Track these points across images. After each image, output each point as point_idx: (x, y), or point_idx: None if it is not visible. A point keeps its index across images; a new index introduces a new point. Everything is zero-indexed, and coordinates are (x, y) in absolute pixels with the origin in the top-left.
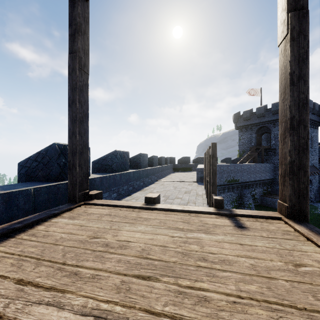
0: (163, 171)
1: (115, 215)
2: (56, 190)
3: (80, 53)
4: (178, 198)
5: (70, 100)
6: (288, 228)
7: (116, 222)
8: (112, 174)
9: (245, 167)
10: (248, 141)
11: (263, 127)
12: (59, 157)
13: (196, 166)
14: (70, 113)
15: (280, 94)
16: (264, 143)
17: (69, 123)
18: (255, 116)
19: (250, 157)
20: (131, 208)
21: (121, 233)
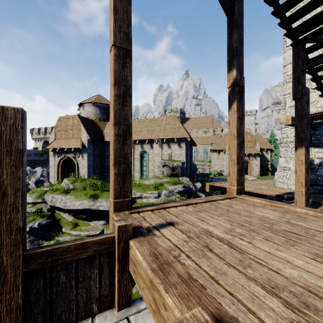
0: None
1: None
2: None
3: None
4: None
5: None
6: (146, 212)
7: None
8: None
9: None
10: None
11: None
12: None
13: None
14: None
15: (117, 95)
16: None
17: None
18: None
19: None
20: None
21: None
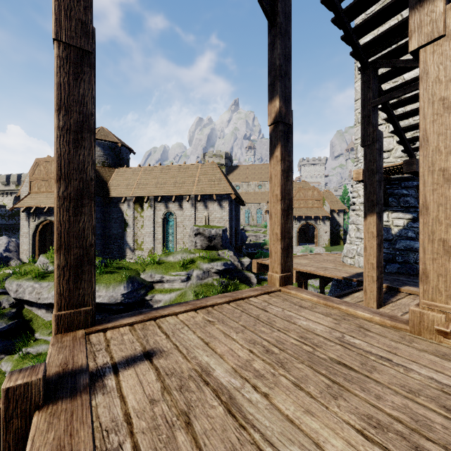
0: None
1: None
2: None
3: None
4: None
5: None
6: (120, 329)
7: None
8: None
9: None
10: None
11: None
12: None
13: None
14: None
15: (64, 128)
16: None
17: None
18: None
19: None
20: None
21: None
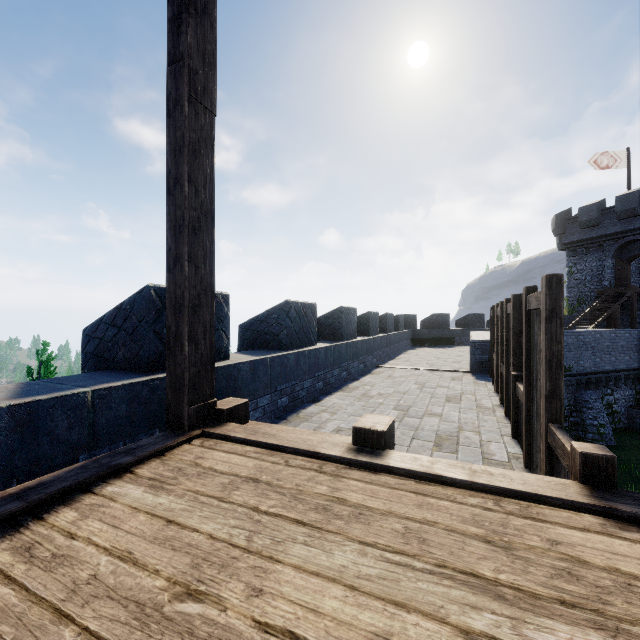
0: (391, 346)
1: (269, 482)
2: (147, 393)
3: (192, 59)
4: (432, 415)
5: (170, 179)
6: None
7: (269, 515)
8: (278, 355)
9: (587, 337)
10: (592, 277)
11: (635, 241)
12: (159, 317)
13: (463, 334)
14: (171, 211)
15: None
16: (636, 281)
17: (169, 235)
18: (611, 217)
19: (601, 315)
20: (315, 458)
21: (277, 581)
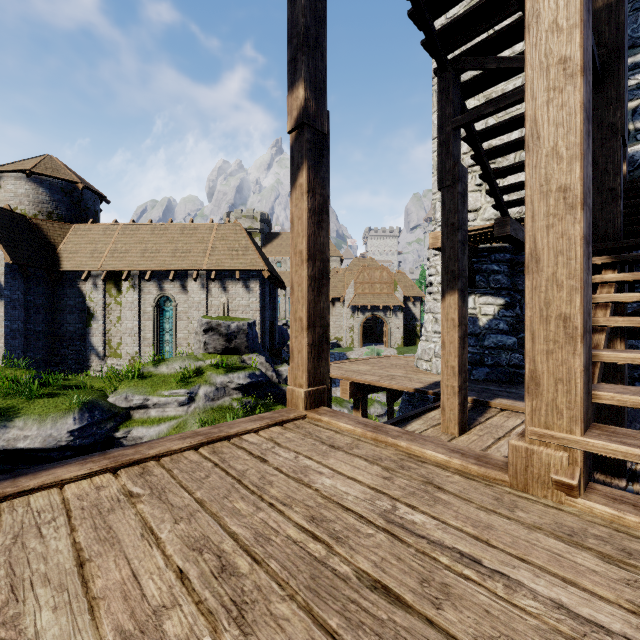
0: None
1: None
2: None
3: None
4: None
5: None
6: None
7: None
8: None
9: None
10: None
11: None
12: None
13: None
14: None
15: None
16: None
17: None
18: None
19: None
20: None
21: None
